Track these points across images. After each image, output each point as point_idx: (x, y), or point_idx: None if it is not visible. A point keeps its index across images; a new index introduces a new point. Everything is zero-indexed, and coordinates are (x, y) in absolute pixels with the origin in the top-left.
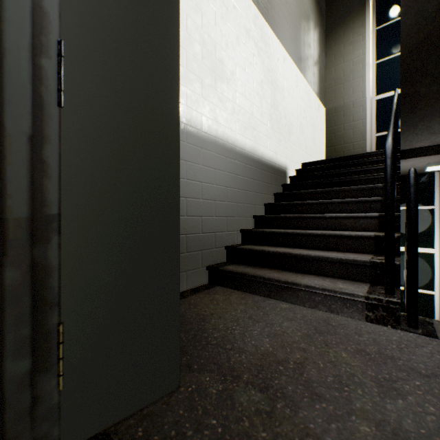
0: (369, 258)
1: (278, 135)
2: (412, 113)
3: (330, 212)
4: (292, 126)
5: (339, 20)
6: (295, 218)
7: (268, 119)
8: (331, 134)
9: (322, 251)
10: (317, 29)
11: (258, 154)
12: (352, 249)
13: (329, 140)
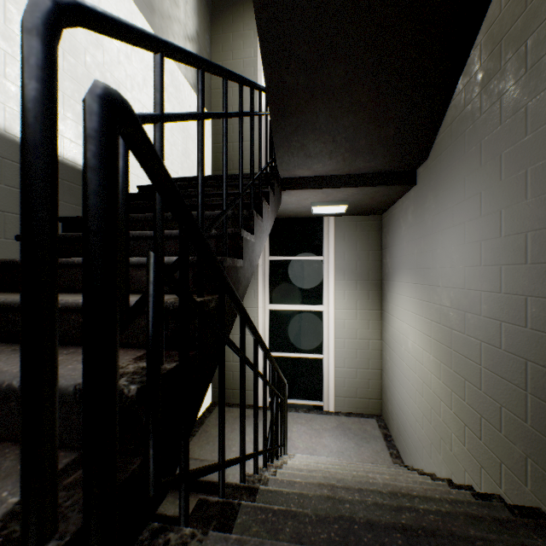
0: None
1: (81, 106)
2: (283, 118)
3: (140, 256)
4: None
5: None
6: None
7: None
8: (218, 153)
9: None
10: None
11: None
12: None
13: (216, 161)
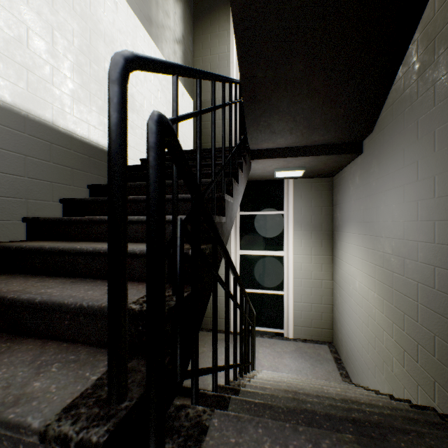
0: (135, 298)
1: (102, 101)
2: (253, 104)
3: None
4: (134, 100)
5: (206, 8)
6: (85, 222)
7: (73, 68)
8: None
9: (83, 285)
10: (180, 3)
11: (41, 115)
12: (139, 276)
13: None
